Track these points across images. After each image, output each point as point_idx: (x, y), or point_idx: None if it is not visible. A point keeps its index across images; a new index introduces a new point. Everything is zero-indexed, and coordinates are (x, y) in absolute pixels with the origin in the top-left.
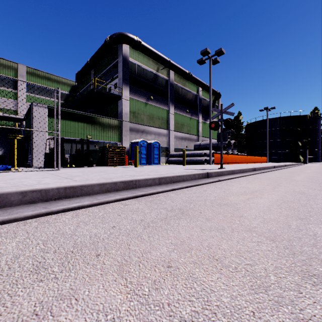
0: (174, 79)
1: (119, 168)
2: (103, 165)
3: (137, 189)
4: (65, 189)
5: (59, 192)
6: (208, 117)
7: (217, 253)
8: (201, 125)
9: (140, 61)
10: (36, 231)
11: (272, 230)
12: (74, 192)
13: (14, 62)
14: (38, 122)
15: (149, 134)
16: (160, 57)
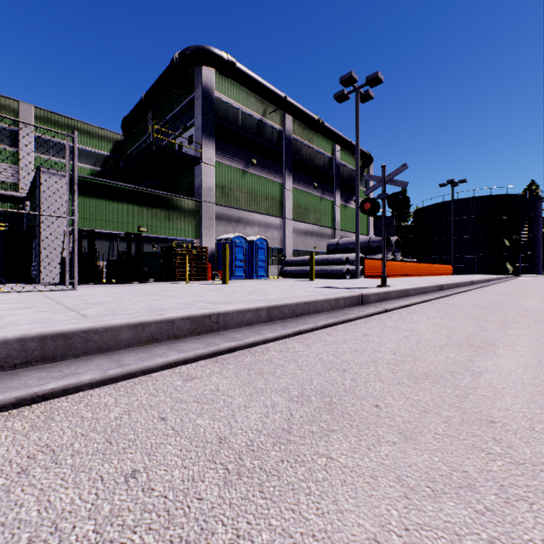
0: (293, 130)
1: (194, 286)
2: (168, 280)
3: (221, 333)
4: (43, 340)
5: (24, 348)
6: (350, 197)
7: None
8: (339, 209)
9: (233, 97)
10: None
11: None
12: (66, 348)
13: (13, 99)
14: (50, 201)
15: (250, 225)
16: (268, 91)
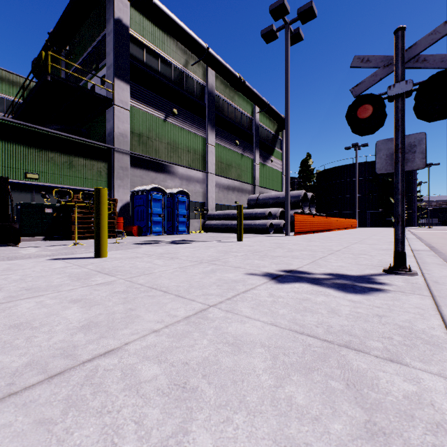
0: (215, 86)
1: None
2: (65, 238)
3: None
4: None
5: None
6: (268, 156)
7: None
8: (258, 167)
9: (152, 40)
10: None
11: None
12: None
13: None
14: None
15: (171, 177)
16: (190, 37)
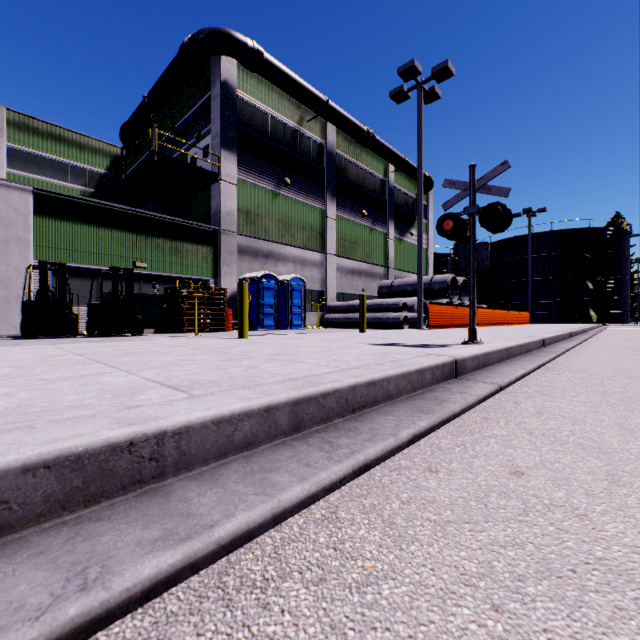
0: (336, 143)
1: (192, 342)
2: (174, 331)
3: (165, 488)
4: None
5: None
6: (406, 228)
7: None
8: (393, 244)
9: (261, 98)
10: None
11: None
12: None
13: None
14: (9, 225)
15: (282, 261)
16: (306, 91)
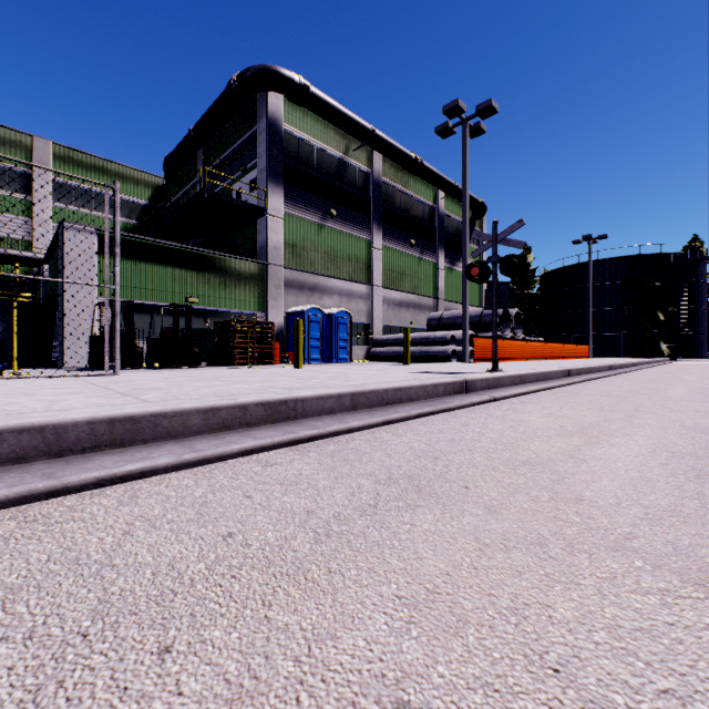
0: (383, 171)
1: (260, 371)
2: (225, 364)
3: (299, 421)
4: (111, 424)
5: (93, 432)
6: (458, 257)
7: (549, 642)
8: (443, 274)
9: (306, 130)
10: (2, 551)
11: (685, 546)
12: (135, 432)
13: (25, 133)
14: (77, 265)
15: (328, 293)
16: (352, 122)
